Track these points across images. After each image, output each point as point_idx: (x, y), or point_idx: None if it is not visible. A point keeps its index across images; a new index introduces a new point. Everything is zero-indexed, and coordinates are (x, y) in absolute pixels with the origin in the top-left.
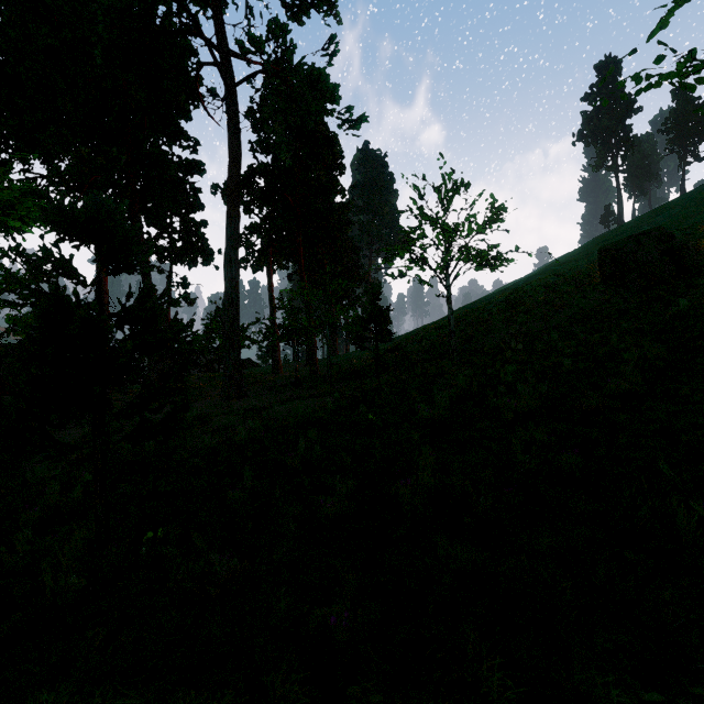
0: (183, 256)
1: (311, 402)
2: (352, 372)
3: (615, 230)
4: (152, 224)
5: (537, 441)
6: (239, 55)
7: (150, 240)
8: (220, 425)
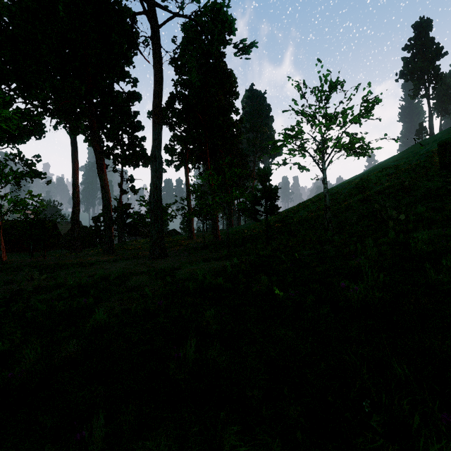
0: (129, 160)
1: (213, 264)
2: (244, 239)
3: (432, 137)
4: (110, 140)
5: None
6: (161, 6)
7: (108, 150)
8: (135, 284)
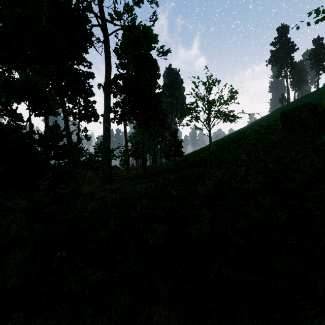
0: (84, 117)
1: (144, 185)
2: (163, 171)
3: (286, 105)
4: (70, 102)
5: (264, 206)
6: (110, 21)
7: (69, 110)
8: (100, 196)
